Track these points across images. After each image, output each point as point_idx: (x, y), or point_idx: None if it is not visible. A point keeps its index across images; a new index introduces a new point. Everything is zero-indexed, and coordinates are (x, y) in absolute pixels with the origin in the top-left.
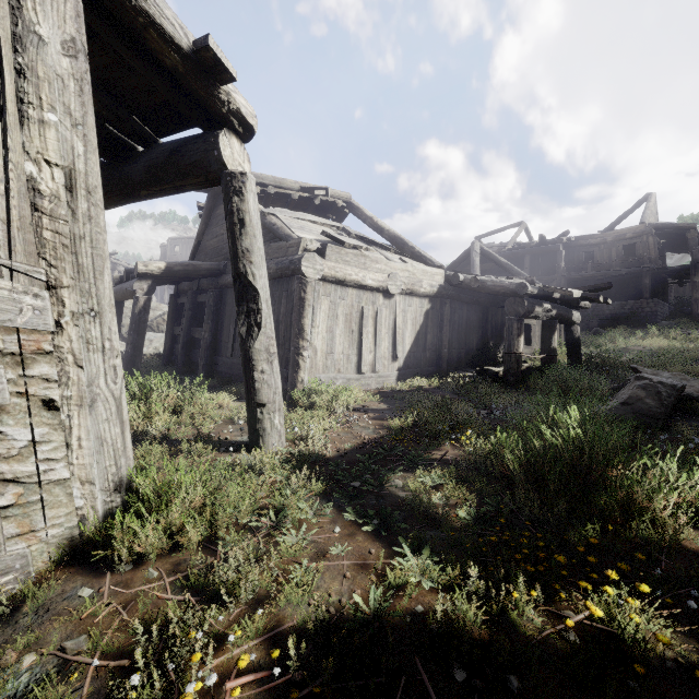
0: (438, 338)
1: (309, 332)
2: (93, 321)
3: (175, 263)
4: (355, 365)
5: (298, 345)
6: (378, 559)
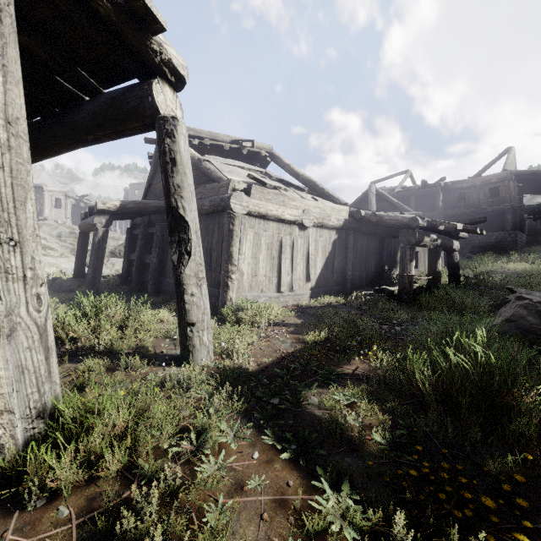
0: (343, 262)
1: (237, 258)
2: (12, 251)
3: (128, 202)
4: (275, 285)
5: (227, 269)
6: (296, 494)
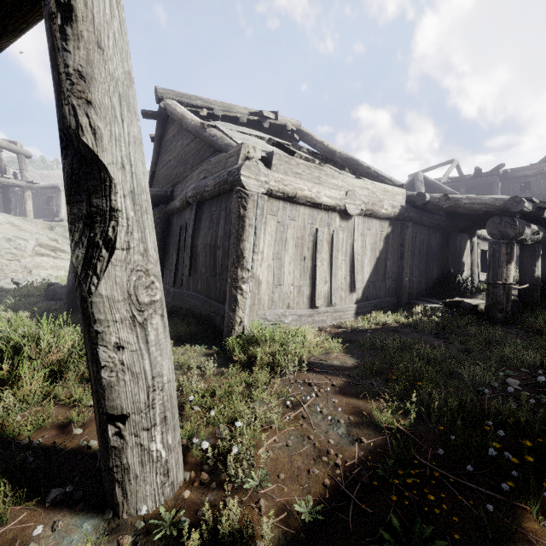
0: (398, 265)
1: (250, 259)
2: None
3: None
4: (307, 298)
5: (236, 276)
6: None
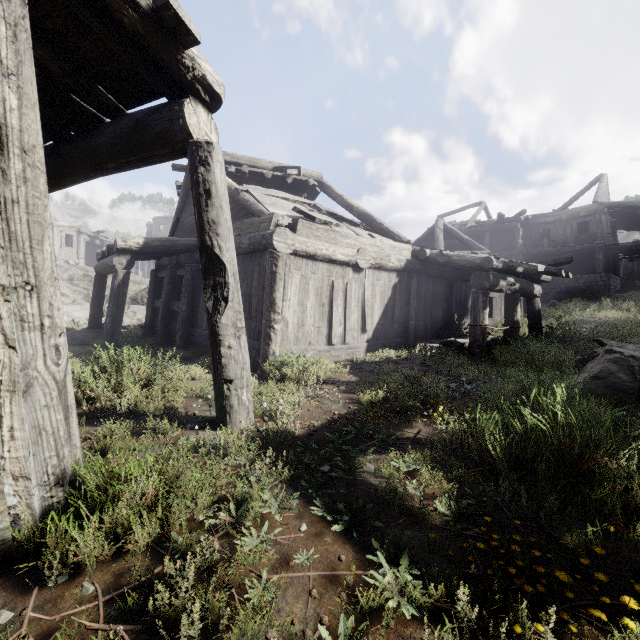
0: (405, 310)
1: (280, 305)
2: (29, 296)
3: (153, 239)
4: (325, 337)
5: (270, 318)
6: (349, 569)
